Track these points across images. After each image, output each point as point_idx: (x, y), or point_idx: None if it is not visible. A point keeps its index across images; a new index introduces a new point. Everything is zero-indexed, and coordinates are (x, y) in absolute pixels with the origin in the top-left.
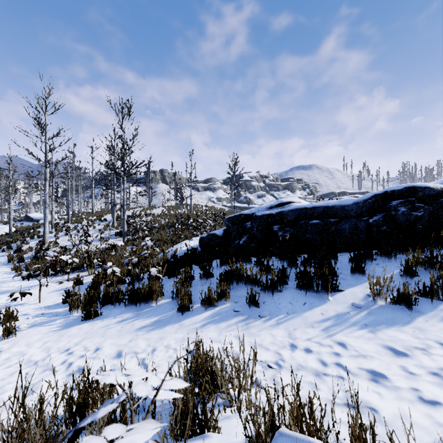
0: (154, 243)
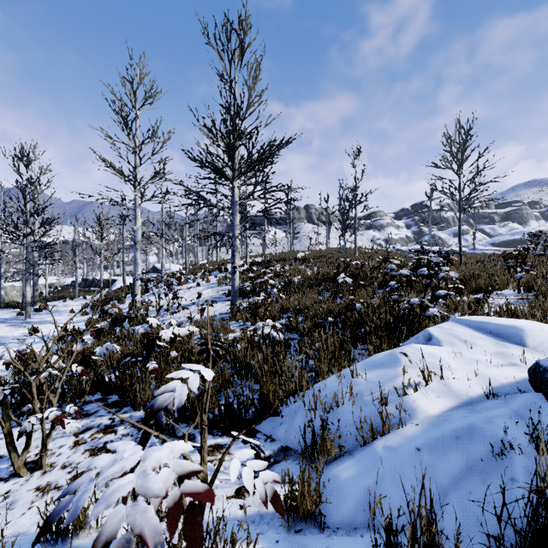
0: (286, 321)
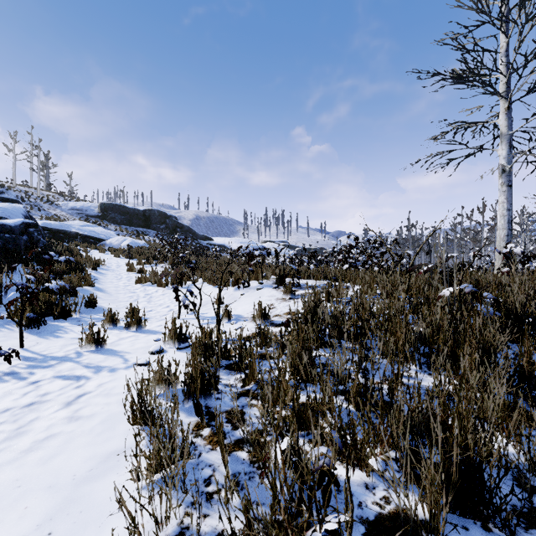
0: None
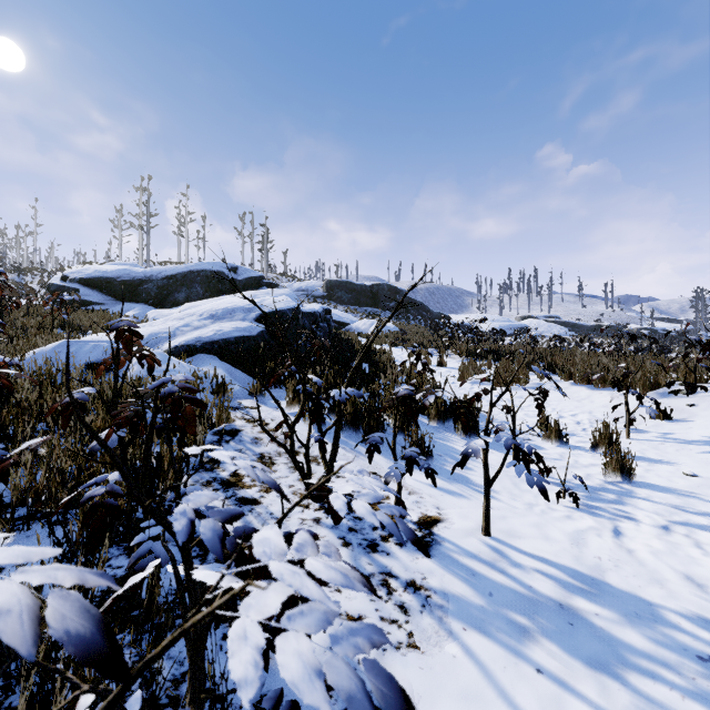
0: None
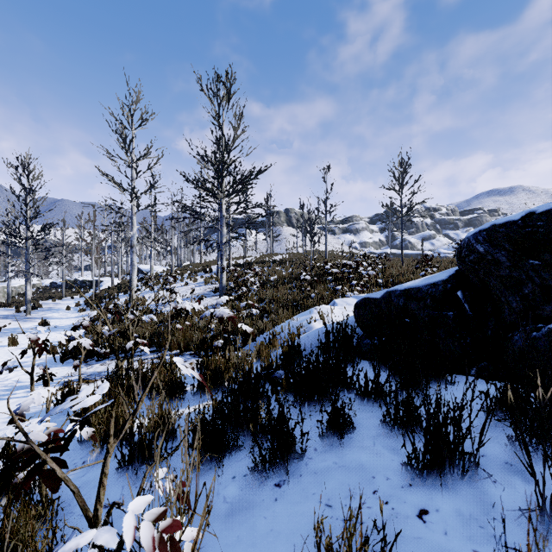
0: (262, 306)
